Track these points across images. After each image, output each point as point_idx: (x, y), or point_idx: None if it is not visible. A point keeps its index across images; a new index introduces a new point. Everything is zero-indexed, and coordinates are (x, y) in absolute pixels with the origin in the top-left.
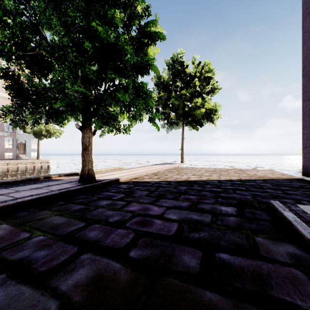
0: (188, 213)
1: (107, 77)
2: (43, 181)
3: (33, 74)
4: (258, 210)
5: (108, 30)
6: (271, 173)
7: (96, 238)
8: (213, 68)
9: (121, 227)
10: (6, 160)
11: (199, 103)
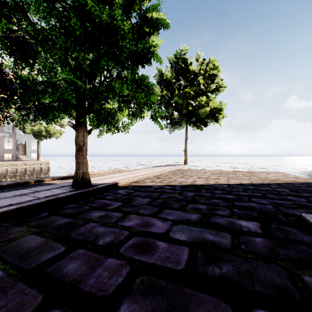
0: (200, 230)
1: (101, 64)
2: (32, 186)
3: (16, 62)
4: (288, 227)
5: (103, 9)
6: (284, 176)
7: (75, 275)
8: (219, 65)
9: (112, 254)
10: (5, 161)
11: (204, 102)
